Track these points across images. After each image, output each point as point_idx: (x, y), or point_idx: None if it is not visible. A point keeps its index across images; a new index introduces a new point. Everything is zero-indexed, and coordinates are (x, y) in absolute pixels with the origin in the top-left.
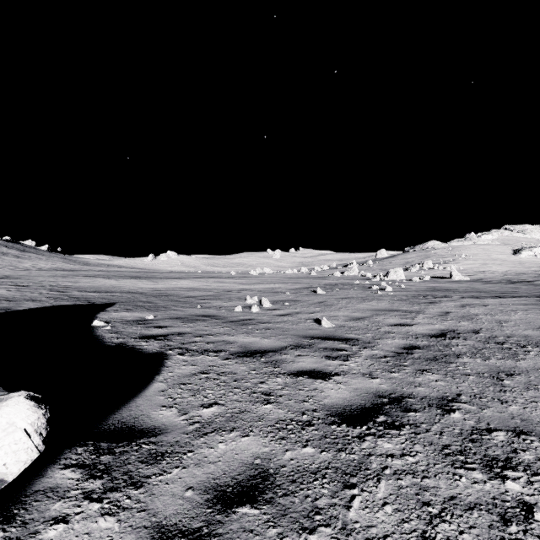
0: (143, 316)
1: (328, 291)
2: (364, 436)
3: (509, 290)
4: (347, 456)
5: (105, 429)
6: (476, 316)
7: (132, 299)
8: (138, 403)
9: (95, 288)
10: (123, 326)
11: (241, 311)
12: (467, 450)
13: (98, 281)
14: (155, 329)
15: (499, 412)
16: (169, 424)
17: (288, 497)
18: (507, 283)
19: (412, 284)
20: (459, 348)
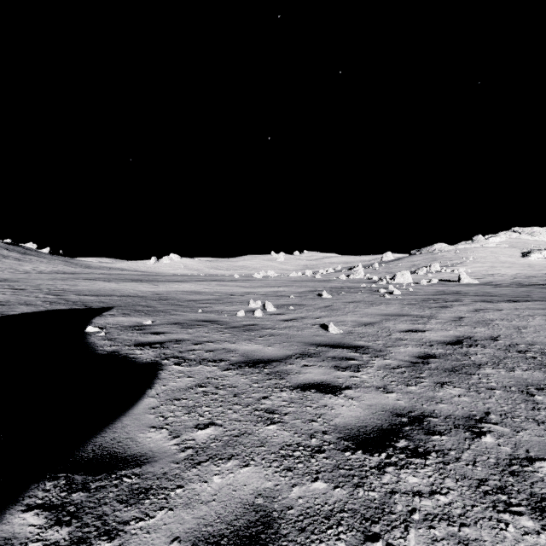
0: (140, 321)
1: (334, 295)
2: (384, 467)
3: (521, 294)
4: (365, 493)
5: (82, 457)
6: (492, 322)
7: (130, 303)
8: (125, 423)
9: (94, 291)
10: (118, 333)
11: (244, 316)
12: (509, 486)
13: (98, 284)
14: (152, 335)
15: (537, 435)
16: (157, 451)
17: None
18: (518, 287)
19: (420, 288)
20: (479, 358)
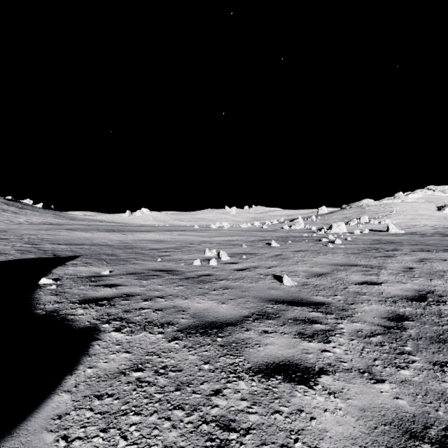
0: (99, 271)
1: (282, 244)
2: None
3: None
4: None
5: None
6: (445, 273)
7: (97, 252)
8: None
9: (69, 240)
10: (71, 285)
11: (200, 265)
12: None
13: (75, 234)
14: (103, 289)
15: None
16: None
17: None
18: (442, 236)
19: (356, 237)
20: None
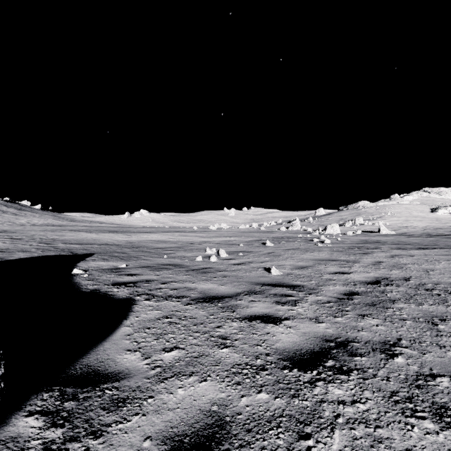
0: (116, 265)
1: (276, 243)
2: (315, 381)
3: (430, 243)
4: (300, 402)
5: (72, 374)
6: (405, 265)
7: (108, 250)
8: (105, 347)
9: (78, 240)
10: (99, 274)
11: (202, 261)
12: (415, 396)
13: (81, 235)
14: (126, 277)
15: (439, 357)
16: (132, 369)
17: (245, 448)
18: (427, 237)
19: (346, 237)
20: (393, 294)
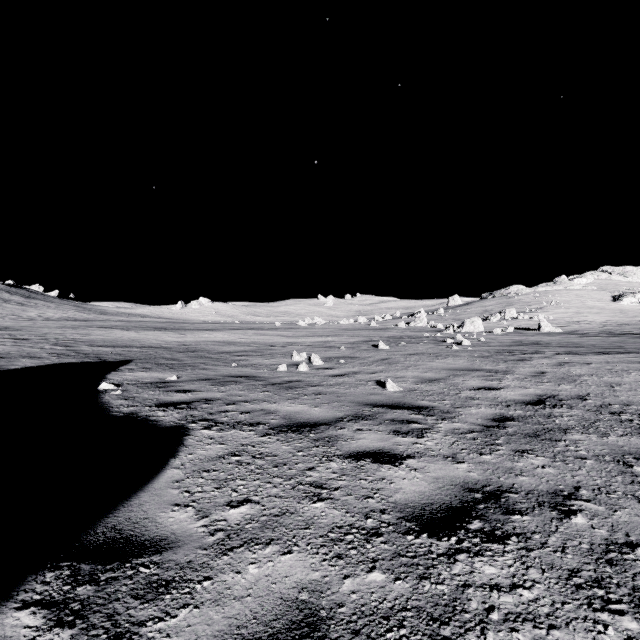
0: (163, 377)
1: (392, 345)
2: (455, 554)
3: (613, 345)
4: (432, 587)
5: (90, 542)
6: (579, 378)
7: (152, 356)
8: (142, 500)
9: (110, 341)
10: (137, 391)
11: (286, 371)
12: (607, 578)
13: (114, 333)
14: (177, 394)
15: (638, 515)
16: (181, 534)
17: None
18: (608, 336)
19: (493, 337)
20: (565, 420)
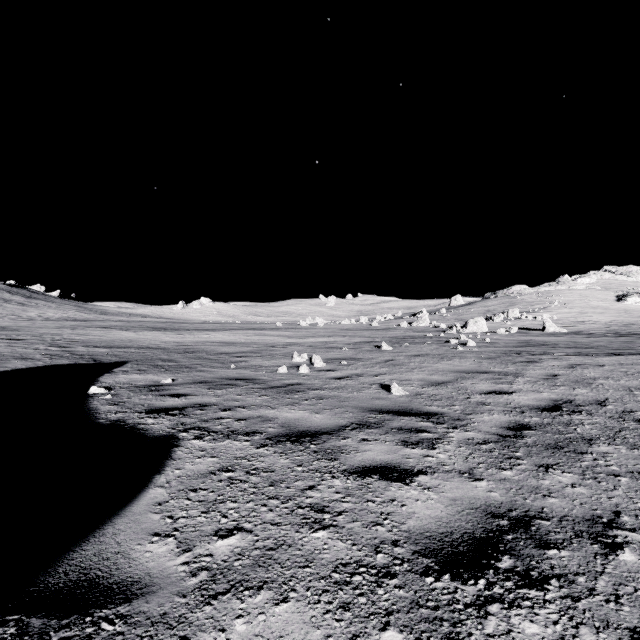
0: (158, 380)
1: (395, 346)
2: (486, 604)
3: (622, 345)
4: None
5: (48, 586)
6: (594, 381)
7: (149, 357)
8: (117, 528)
9: (107, 342)
10: (129, 395)
11: (286, 373)
12: None
13: (112, 333)
14: (170, 398)
15: None
16: (157, 574)
17: None
18: (616, 337)
19: (498, 338)
20: (587, 429)
